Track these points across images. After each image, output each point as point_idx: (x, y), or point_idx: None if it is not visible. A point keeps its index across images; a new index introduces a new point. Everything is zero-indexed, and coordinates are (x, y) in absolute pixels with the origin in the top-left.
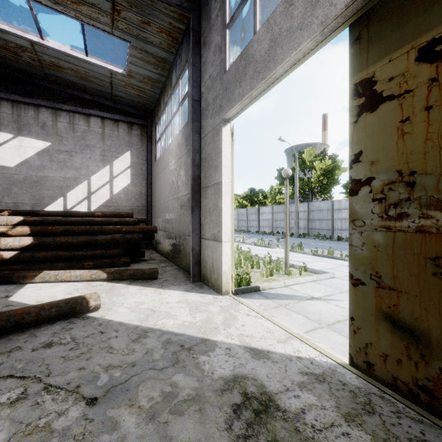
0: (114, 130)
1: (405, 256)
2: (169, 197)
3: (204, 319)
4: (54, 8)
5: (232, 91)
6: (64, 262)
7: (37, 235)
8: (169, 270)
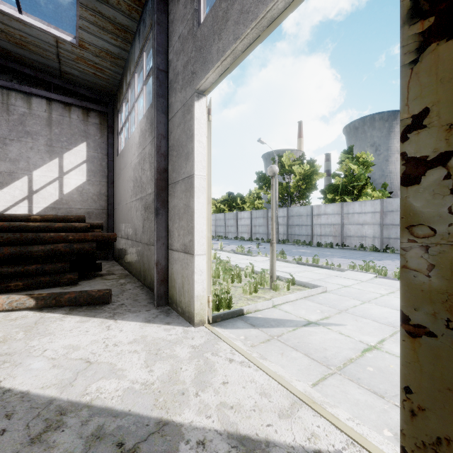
0: (65, 115)
1: None
2: (132, 198)
3: (166, 374)
4: None
5: (208, 49)
6: None
7: None
8: (129, 288)
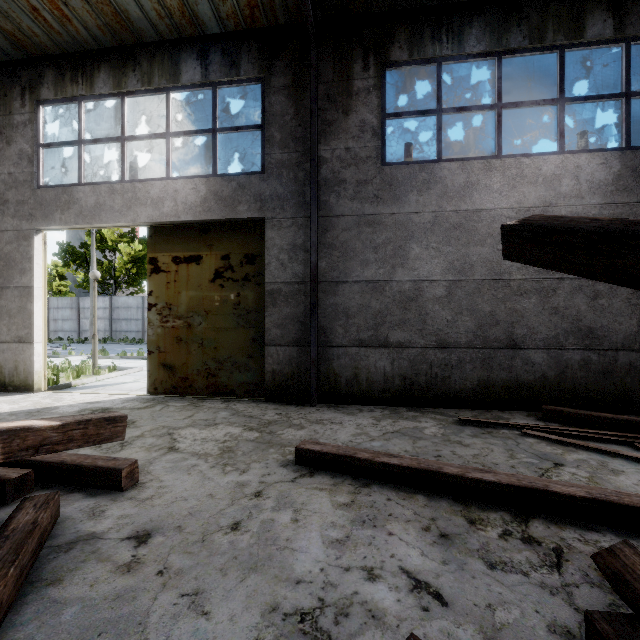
0: None
1: (169, 337)
2: None
3: (33, 403)
4: None
5: (51, 211)
6: None
7: None
8: None
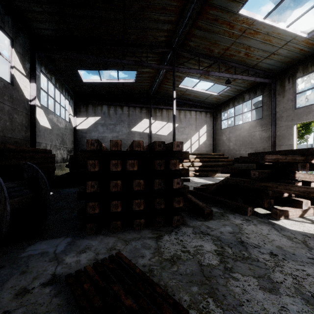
0: (200, 115)
1: None
2: (241, 147)
3: None
4: (209, 81)
5: (301, 116)
6: (211, 172)
7: (200, 162)
8: None
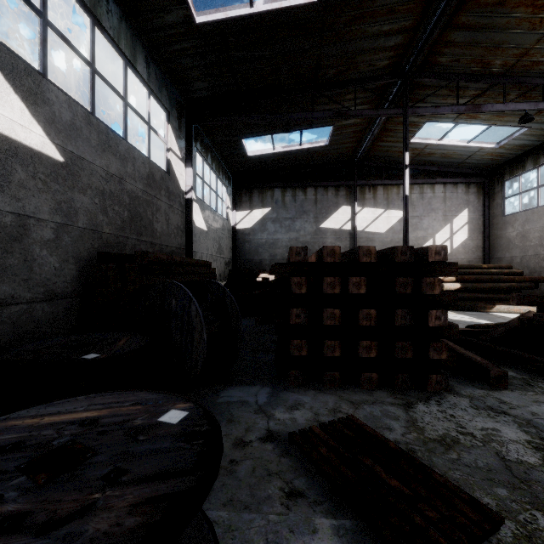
0: (454, 192)
1: None
2: None
3: None
4: (478, 123)
5: None
6: (482, 302)
7: (458, 282)
8: None
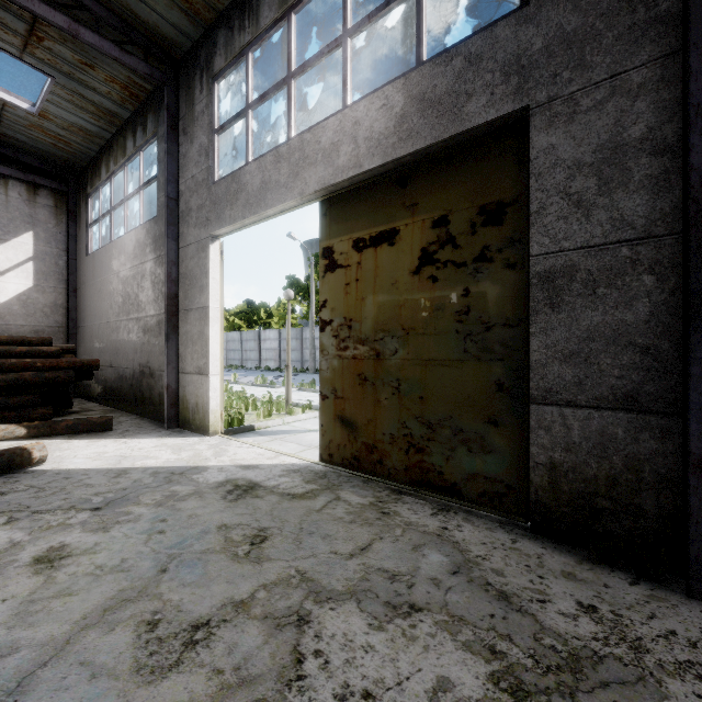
0: None
1: (348, 375)
2: (120, 316)
3: (192, 455)
4: None
5: (222, 209)
6: None
7: None
8: (126, 420)
